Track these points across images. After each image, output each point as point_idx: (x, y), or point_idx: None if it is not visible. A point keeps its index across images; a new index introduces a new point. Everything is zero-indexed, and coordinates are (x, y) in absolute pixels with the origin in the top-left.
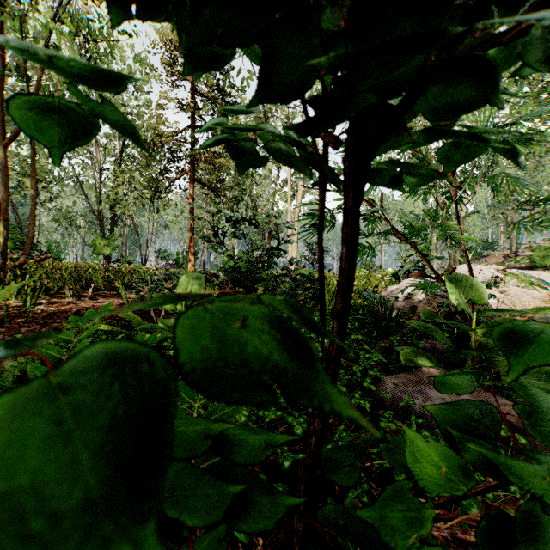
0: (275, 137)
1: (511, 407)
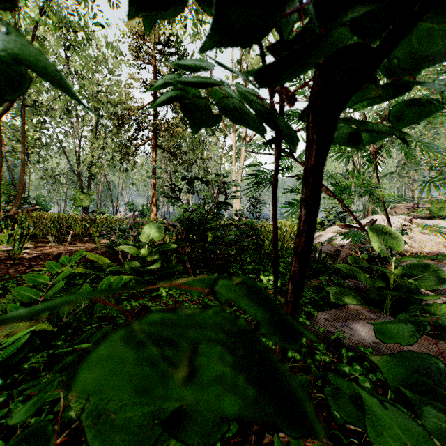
0: None
1: (428, 341)
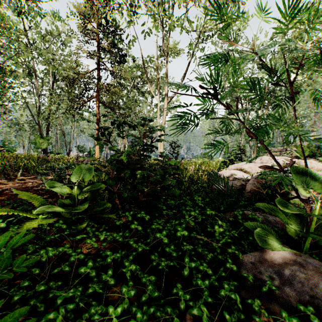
0: None
1: None
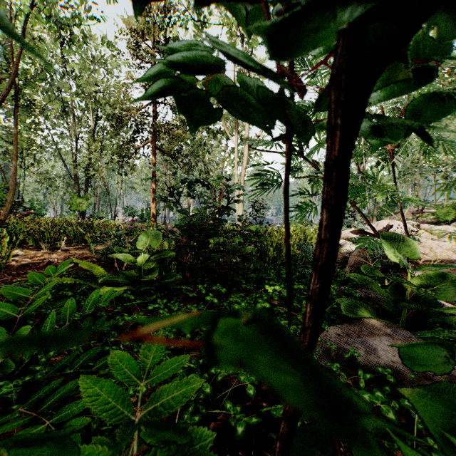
0: (231, 83)
1: None
